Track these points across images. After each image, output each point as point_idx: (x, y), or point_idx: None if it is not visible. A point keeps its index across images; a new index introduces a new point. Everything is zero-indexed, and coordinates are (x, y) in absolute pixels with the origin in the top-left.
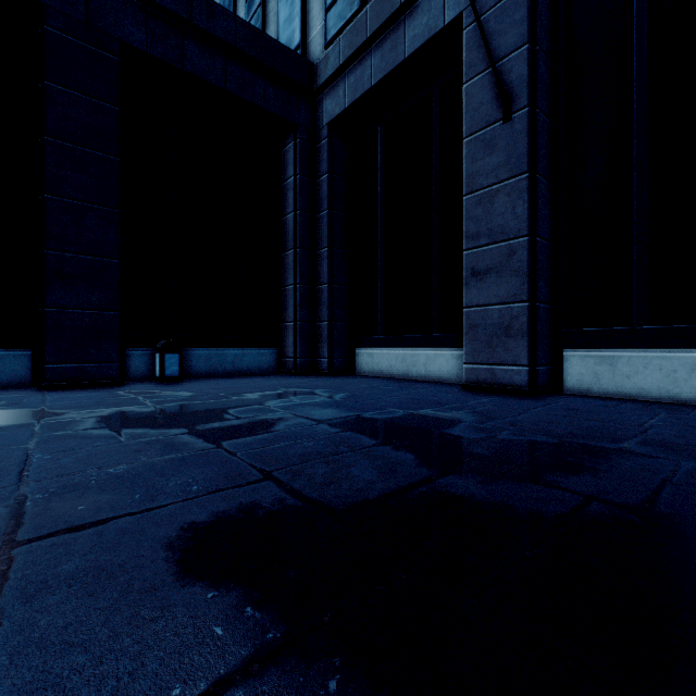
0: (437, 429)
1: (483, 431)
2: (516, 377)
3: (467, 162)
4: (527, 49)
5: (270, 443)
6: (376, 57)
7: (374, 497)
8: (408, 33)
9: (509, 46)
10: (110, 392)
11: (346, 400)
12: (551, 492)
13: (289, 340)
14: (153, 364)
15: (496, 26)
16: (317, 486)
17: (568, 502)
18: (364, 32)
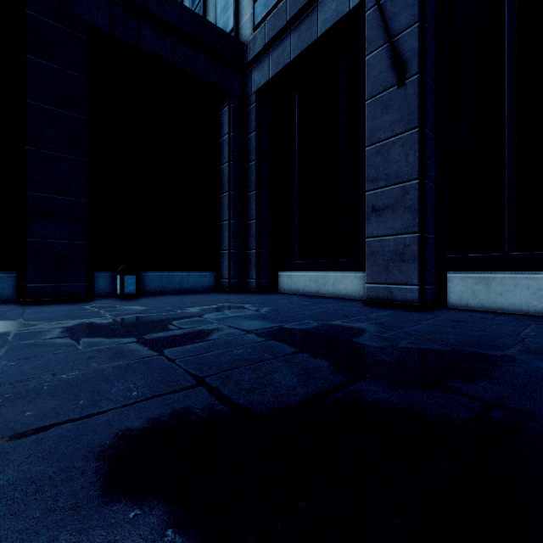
0: (347, 338)
1: (385, 340)
2: (408, 295)
3: (368, 120)
4: (418, 27)
5: (205, 350)
6: (294, 37)
7: (295, 403)
8: (320, 17)
9: (403, 24)
10: (78, 306)
11: (270, 313)
12: (454, 397)
13: (225, 265)
14: (115, 284)
15: (392, 9)
16: (243, 392)
17: (471, 409)
18: (285, 17)
